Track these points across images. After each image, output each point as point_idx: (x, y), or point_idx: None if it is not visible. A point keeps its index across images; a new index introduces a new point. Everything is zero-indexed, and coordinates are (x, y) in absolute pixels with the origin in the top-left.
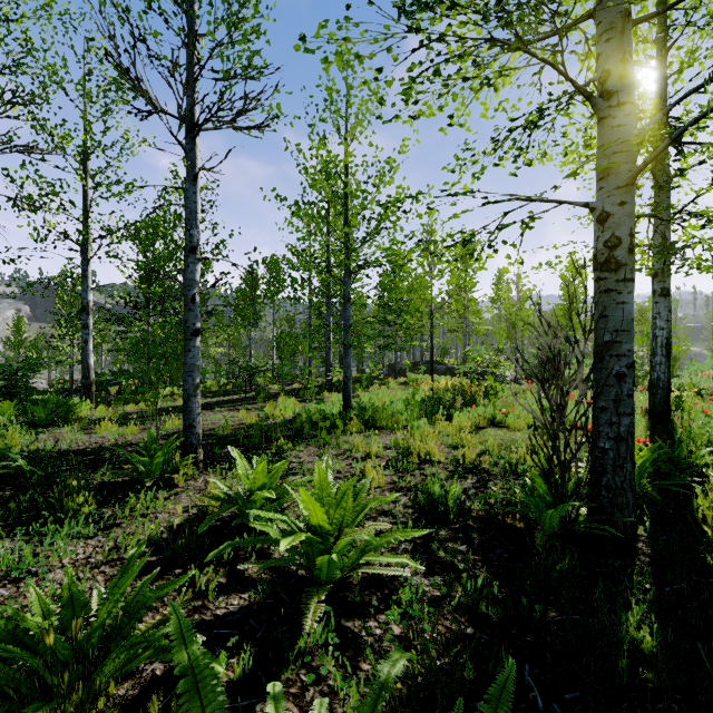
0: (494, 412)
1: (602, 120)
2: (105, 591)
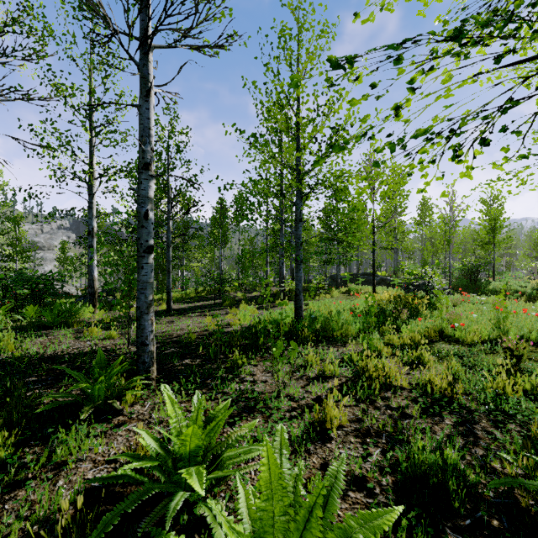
0: (442, 325)
1: None
2: None
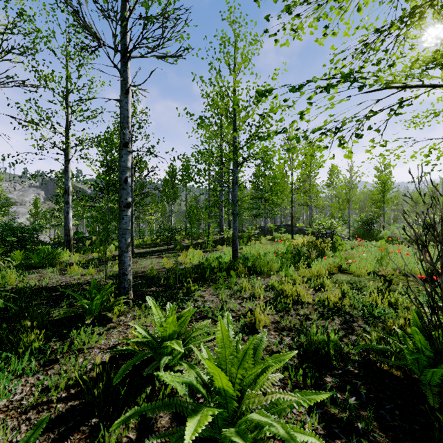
0: (340, 262)
1: None
2: None
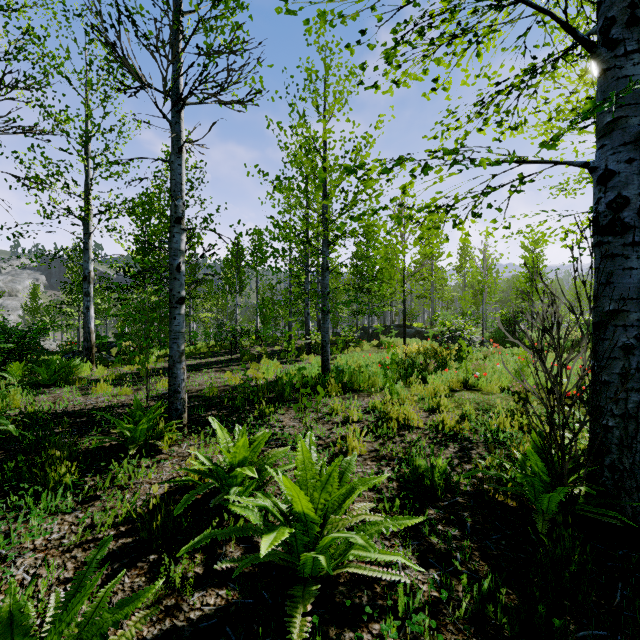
0: (466, 376)
1: (605, 72)
2: (64, 595)
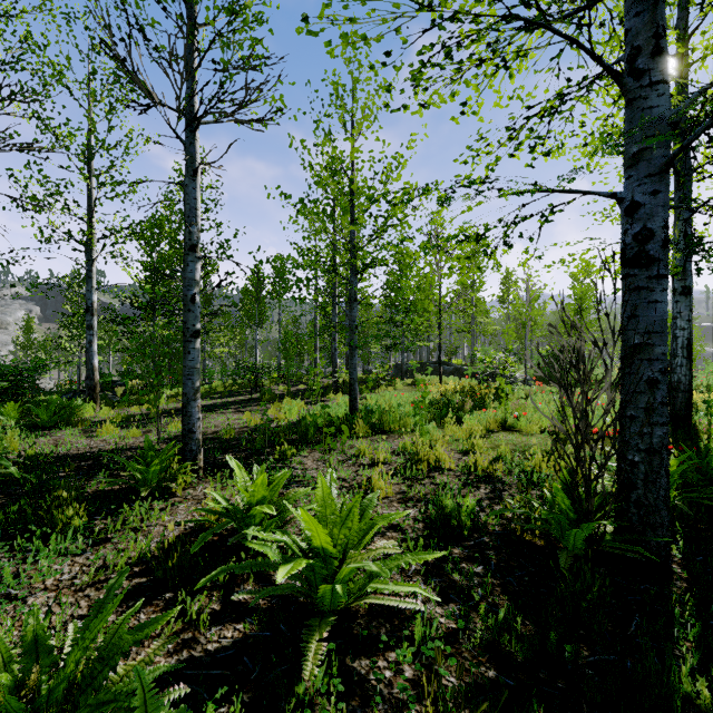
0: (505, 416)
1: (631, 102)
2: (82, 625)
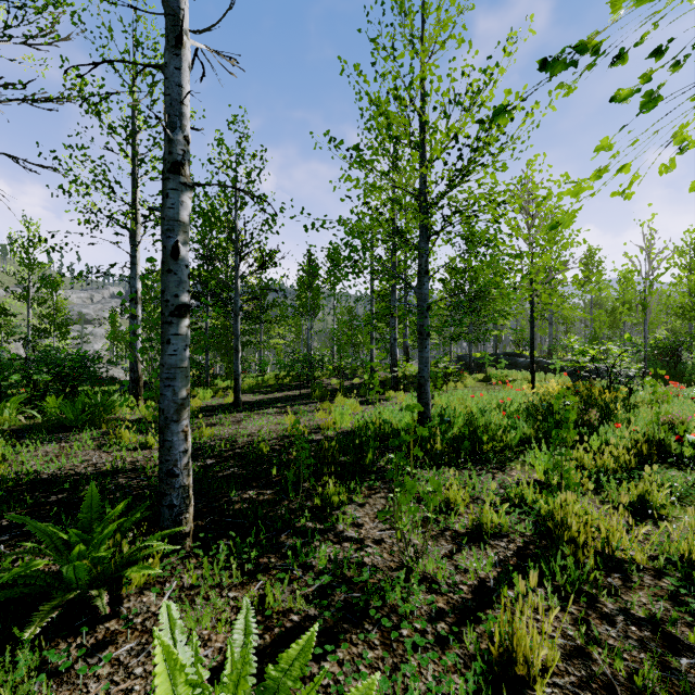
0: (658, 437)
1: None
2: None
